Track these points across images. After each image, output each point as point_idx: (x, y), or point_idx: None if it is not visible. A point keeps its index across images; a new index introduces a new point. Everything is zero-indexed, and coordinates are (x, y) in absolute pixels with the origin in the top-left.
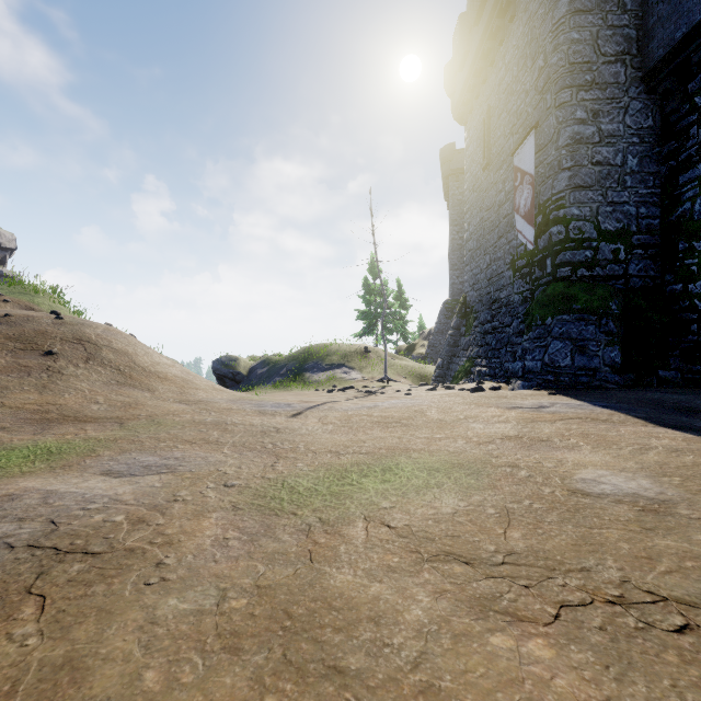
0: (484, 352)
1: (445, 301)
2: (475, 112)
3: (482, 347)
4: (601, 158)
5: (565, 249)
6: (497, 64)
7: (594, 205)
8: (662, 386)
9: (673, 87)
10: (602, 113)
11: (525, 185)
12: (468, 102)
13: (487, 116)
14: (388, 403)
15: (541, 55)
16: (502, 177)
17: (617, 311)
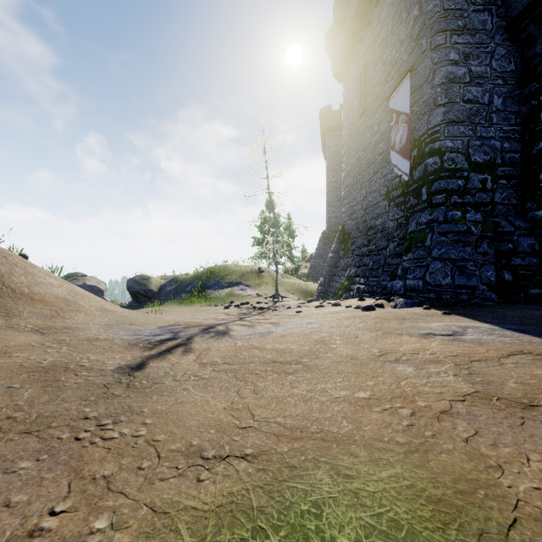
0: (362, 271)
1: (323, 231)
2: (352, 68)
3: (360, 268)
4: (472, 96)
5: (440, 178)
6: (373, 23)
7: (465, 139)
8: (528, 302)
9: (535, 32)
10: (472, 56)
11: (400, 124)
12: (346, 61)
13: (364, 70)
14: (282, 328)
15: (416, 5)
16: (377, 121)
17: (490, 234)
